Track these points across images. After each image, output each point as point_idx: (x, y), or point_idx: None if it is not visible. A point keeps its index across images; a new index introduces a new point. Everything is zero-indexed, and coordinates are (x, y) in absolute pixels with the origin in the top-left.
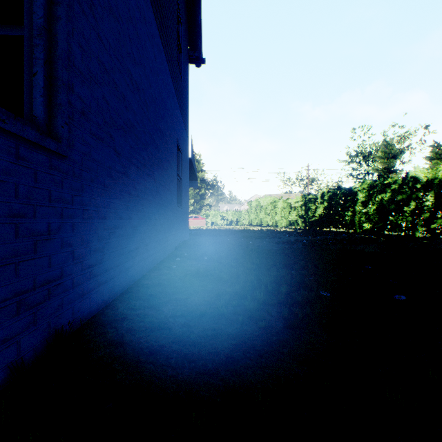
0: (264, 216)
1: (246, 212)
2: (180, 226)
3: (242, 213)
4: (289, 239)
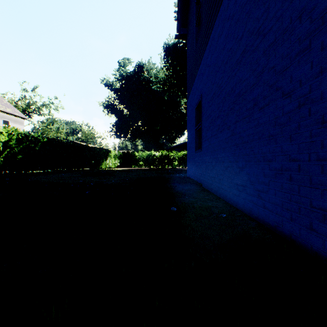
0: None
1: None
2: None
3: None
4: None
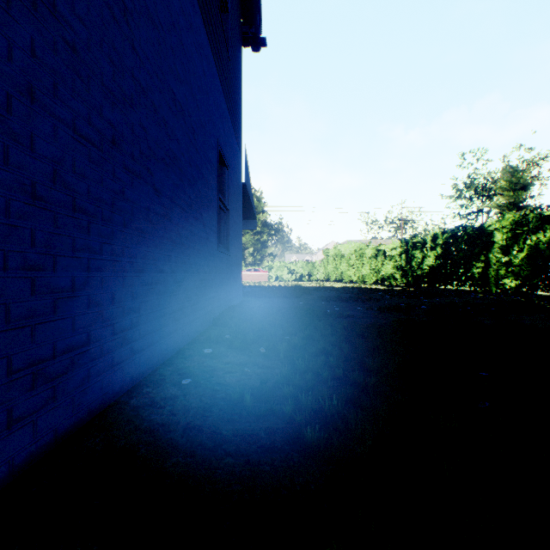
0: (346, 268)
1: (321, 263)
2: (225, 284)
3: (316, 265)
4: (394, 302)
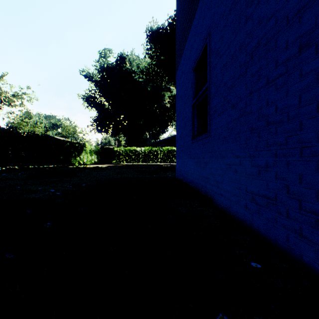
0: None
1: None
2: None
3: None
4: None
